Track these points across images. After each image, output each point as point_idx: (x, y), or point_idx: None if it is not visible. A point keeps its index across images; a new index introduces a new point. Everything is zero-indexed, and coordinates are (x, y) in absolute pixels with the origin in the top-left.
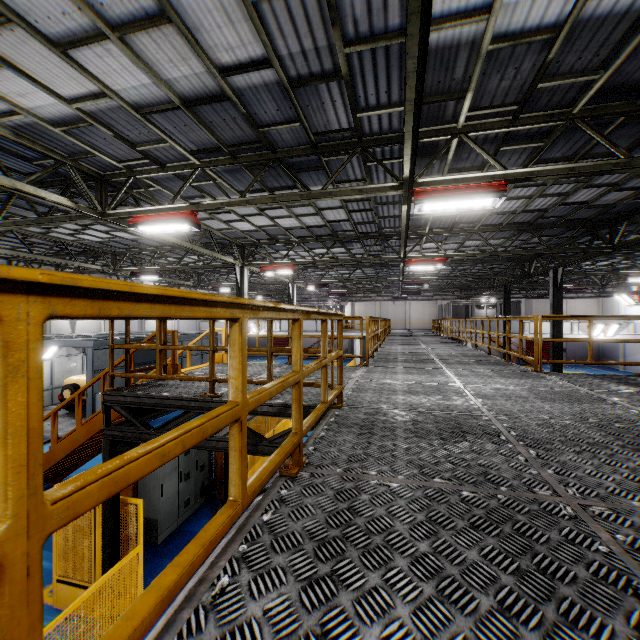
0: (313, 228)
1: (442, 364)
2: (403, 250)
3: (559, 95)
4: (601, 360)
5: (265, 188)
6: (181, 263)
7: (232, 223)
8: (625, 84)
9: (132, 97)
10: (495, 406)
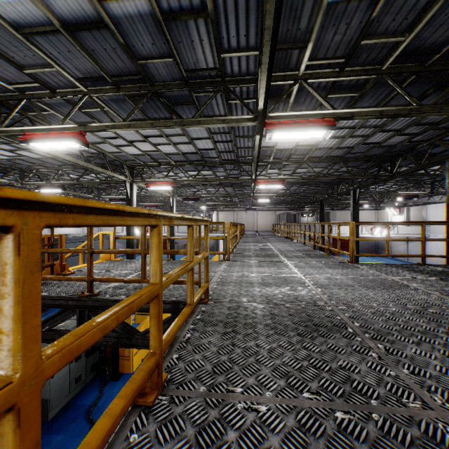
0: (187, 154)
1: (284, 258)
2: (254, 173)
3: (374, 53)
4: (378, 250)
5: (147, 118)
6: (83, 180)
7: (122, 147)
8: (420, 48)
9: (10, 15)
10: (333, 295)
